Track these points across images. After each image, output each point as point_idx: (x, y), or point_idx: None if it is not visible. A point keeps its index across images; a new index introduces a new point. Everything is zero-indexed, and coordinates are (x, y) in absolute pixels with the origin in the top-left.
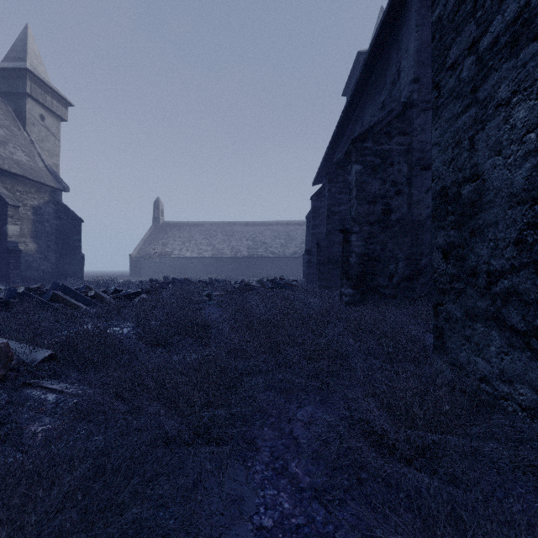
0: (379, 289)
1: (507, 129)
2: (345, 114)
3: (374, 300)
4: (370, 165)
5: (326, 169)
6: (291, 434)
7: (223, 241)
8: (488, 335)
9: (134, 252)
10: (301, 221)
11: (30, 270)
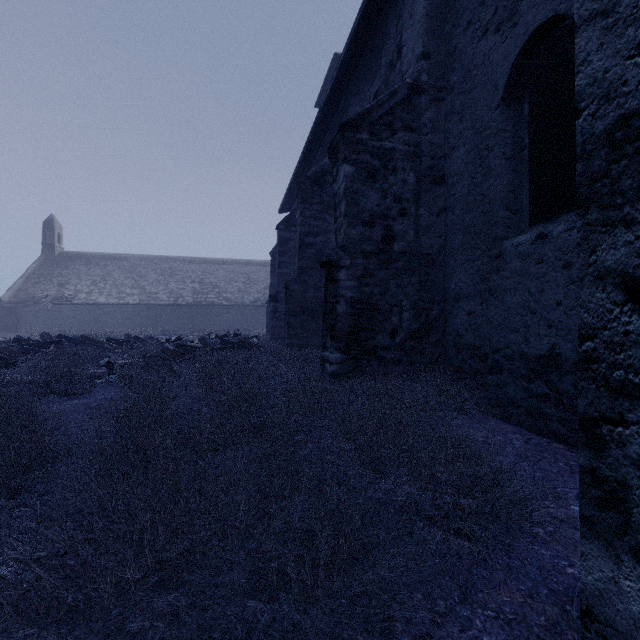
0: (378, 352)
1: None
2: (322, 114)
3: (371, 368)
4: (365, 167)
5: (298, 184)
6: None
7: (157, 282)
8: None
9: (6, 295)
10: (264, 261)
11: None
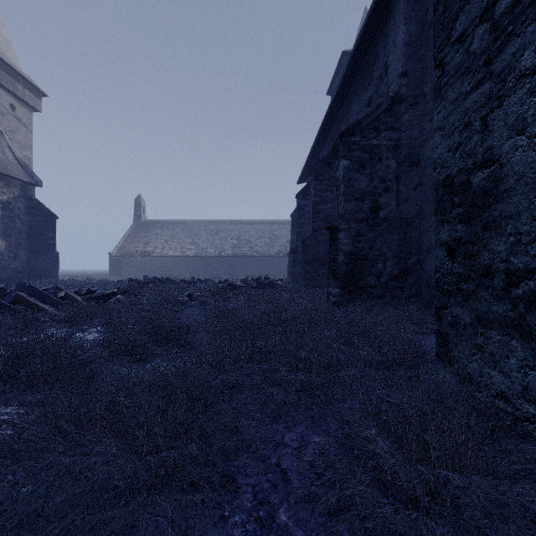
0: (367, 289)
1: (533, 103)
2: (330, 111)
3: (362, 300)
4: (358, 160)
5: (312, 166)
6: (278, 465)
7: (207, 240)
8: (507, 345)
9: (114, 251)
10: (286, 220)
11: None
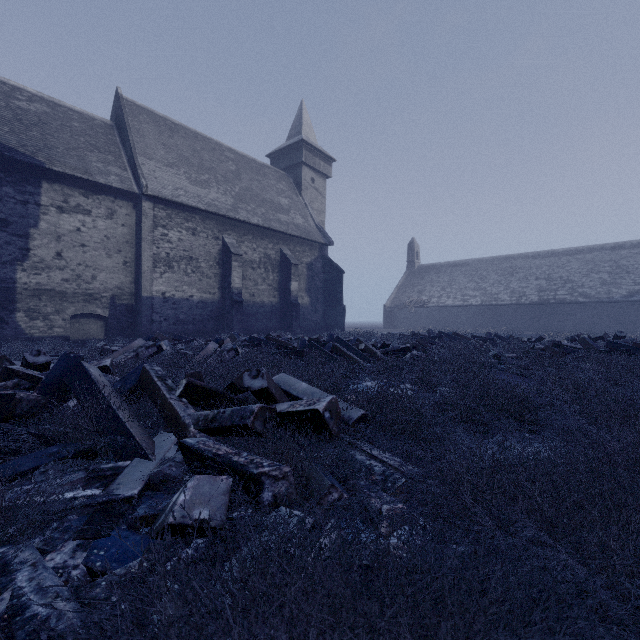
0: None
1: None
2: None
3: None
4: None
5: None
6: None
7: (497, 283)
8: None
9: (387, 302)
10: None
11: (305, 321)
